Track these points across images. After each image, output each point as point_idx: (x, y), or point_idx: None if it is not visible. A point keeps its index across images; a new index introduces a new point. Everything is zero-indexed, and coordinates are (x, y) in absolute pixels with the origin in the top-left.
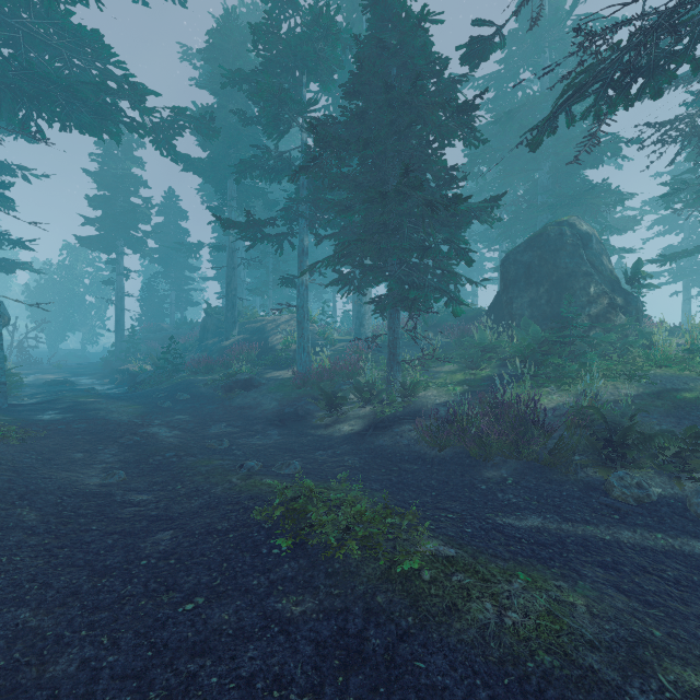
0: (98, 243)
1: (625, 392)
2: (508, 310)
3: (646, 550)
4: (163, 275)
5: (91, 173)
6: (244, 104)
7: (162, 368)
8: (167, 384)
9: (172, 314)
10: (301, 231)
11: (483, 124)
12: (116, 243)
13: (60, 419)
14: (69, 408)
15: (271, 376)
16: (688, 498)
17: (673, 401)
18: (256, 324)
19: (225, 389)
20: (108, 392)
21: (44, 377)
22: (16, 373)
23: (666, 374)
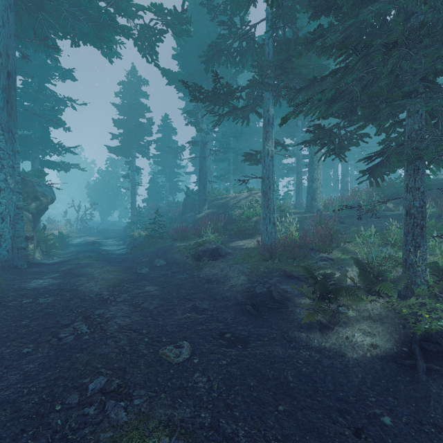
0: (120, 150)
1: None
2: None
3: None
4: (161, 172)
5: (116, 105)
6: (212, 29)
7: (150, 235)
8: (153, 248)
9: (166, 197)
10: (266, 101)
11: None
12: (131, 150)
13: (41, 287)
14: (67, 271)
15: (236, 245)
16: None
17: None
18: (221, 200)
19: (195, 258)
20: (118, 251)
21: (88, 239)
22: (54, 238)
23: None
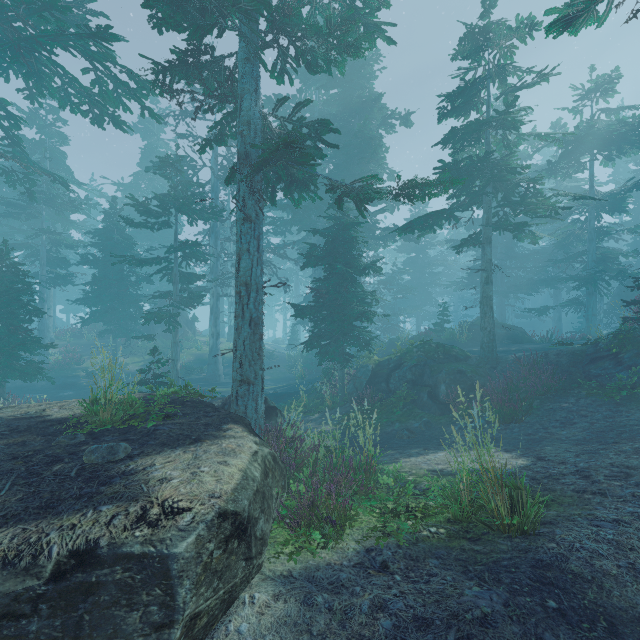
0: None
1: (191, 359)
2: (153, 331)
3: (195, 385)
4: None
5: None
6: None
7: None
8: None
9: None
10: (43, 289)
11: (123, 213)
12: None
13: None
14: None
15: None
16: (201, 378)
17: (202, 360)
18: None
19: None
20: None
21: None
22: None
23: (201, 353)
